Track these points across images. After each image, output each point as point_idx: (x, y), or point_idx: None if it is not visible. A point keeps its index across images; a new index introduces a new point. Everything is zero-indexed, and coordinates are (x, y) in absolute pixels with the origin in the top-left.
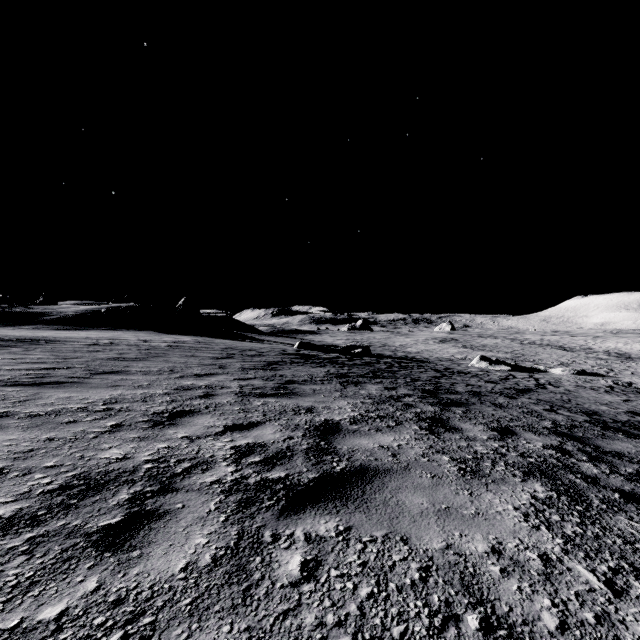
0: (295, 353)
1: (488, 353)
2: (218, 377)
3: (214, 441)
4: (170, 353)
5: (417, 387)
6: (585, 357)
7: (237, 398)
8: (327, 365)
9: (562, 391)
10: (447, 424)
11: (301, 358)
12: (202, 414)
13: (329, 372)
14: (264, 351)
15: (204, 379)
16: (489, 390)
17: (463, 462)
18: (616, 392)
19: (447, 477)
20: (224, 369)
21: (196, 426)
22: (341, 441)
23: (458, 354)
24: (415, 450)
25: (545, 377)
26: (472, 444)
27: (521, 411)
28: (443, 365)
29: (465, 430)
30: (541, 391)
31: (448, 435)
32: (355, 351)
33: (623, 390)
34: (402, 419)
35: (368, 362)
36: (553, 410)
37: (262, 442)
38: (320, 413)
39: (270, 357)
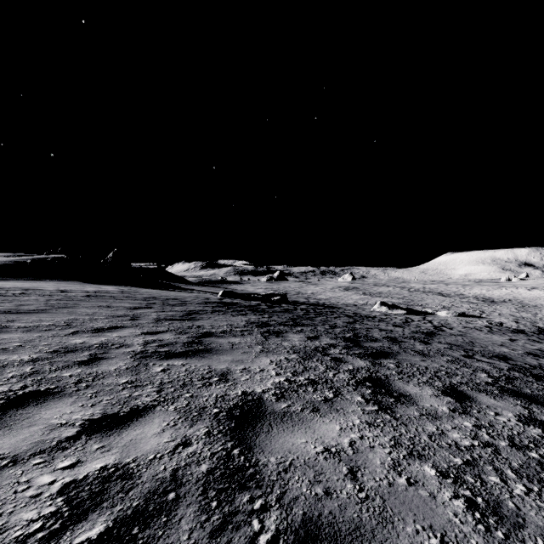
0: (218, 301)
1: (384, 299)
2: (122, 331)
3: (38, 470)
4: (82, 303)
5: (338, 335)
6: (460, 301)
7: (132, 362)
8: (248, 313)
9: (458, 333)
10: (391, 388)
11: (223, 306)
12: (61, 397)
13: (250, 321)
14: (187, 300)
15: (103, 335)
16: (402, 335)
17: (460, 480)
18: (496, 332)
19: (466, 541)
20: (135, 321)
21: (31, 428)
22: (265, 443)
23: (360, 300)
24: (378, 454)
25: (435, 319)
26: (441, 427)
27: (446, 360)
28: (351, 310)
29: (416, 397)
30: (443, 334)
31: (403, 410)
32: (274, 299)
33: (499, 329)
34: (338, 384)
35: (286, 309)
36: (471, 356)
37: (131, 462)
38: (237, 381)
39: (192, 306)
